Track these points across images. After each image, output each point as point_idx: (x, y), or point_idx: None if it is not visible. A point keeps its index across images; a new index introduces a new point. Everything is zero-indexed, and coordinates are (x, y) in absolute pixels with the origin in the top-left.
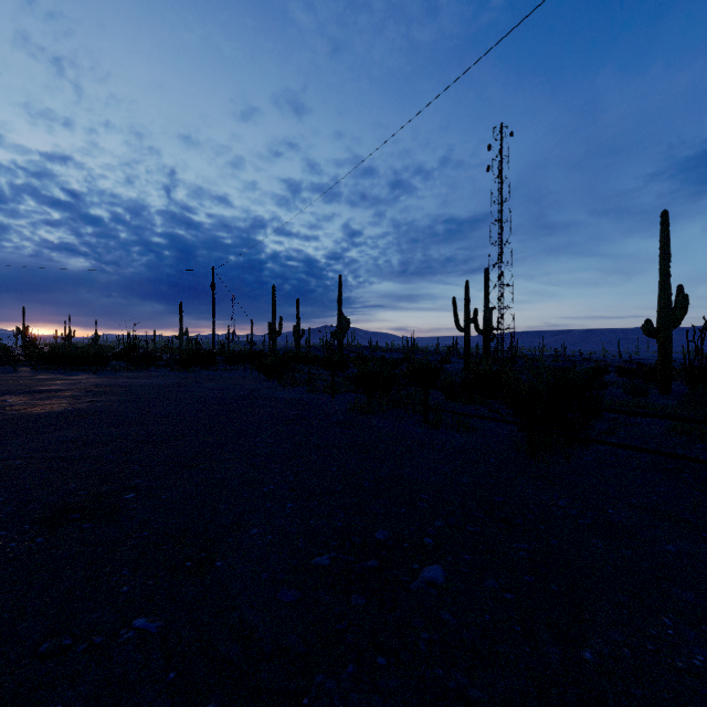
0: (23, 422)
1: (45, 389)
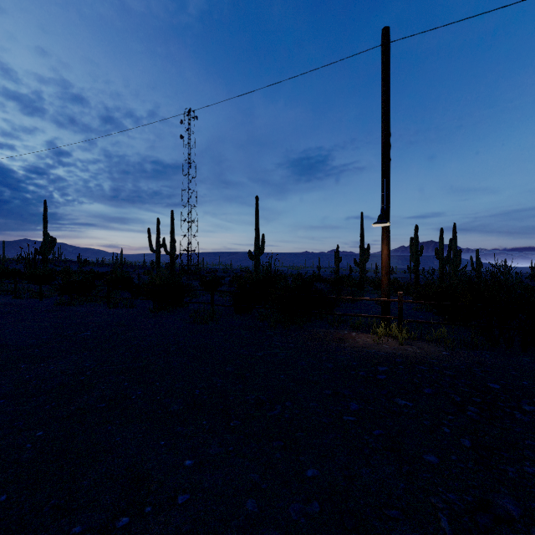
0: None
1: None
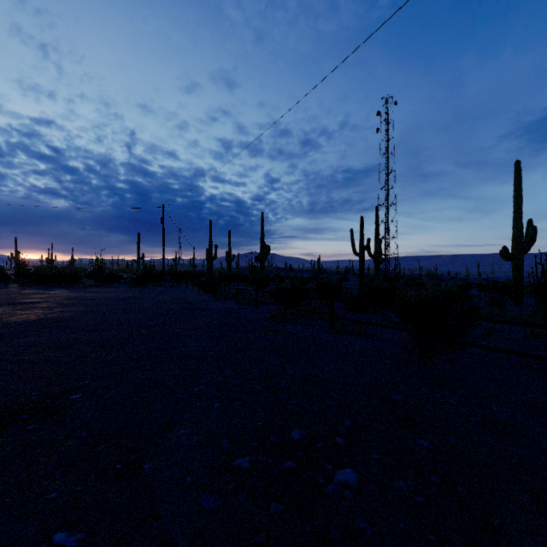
0: (1, 329)
1: (26, 301)
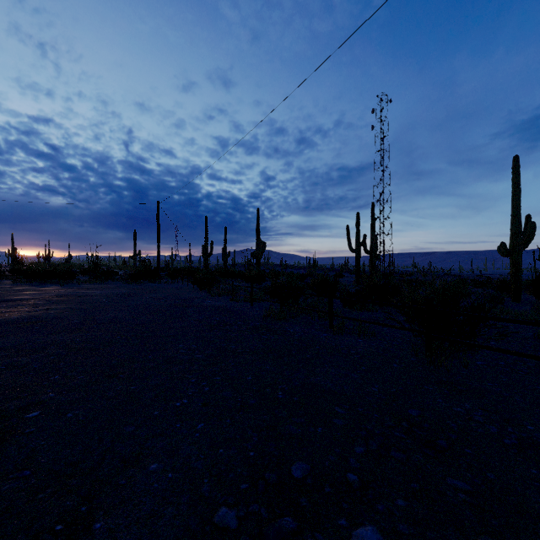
0: None
1: (14, 298)
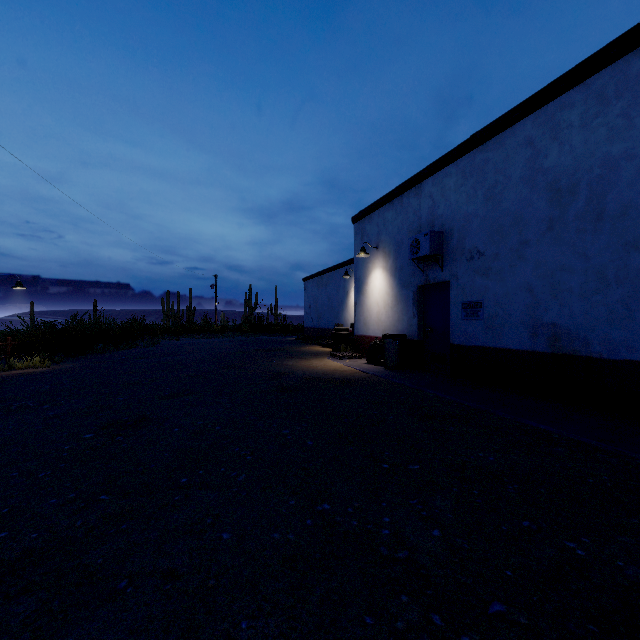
0: None
1: None
